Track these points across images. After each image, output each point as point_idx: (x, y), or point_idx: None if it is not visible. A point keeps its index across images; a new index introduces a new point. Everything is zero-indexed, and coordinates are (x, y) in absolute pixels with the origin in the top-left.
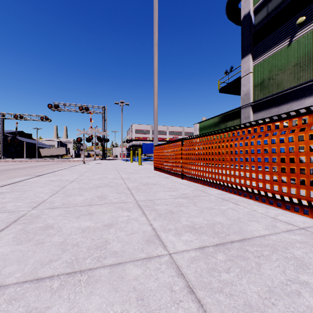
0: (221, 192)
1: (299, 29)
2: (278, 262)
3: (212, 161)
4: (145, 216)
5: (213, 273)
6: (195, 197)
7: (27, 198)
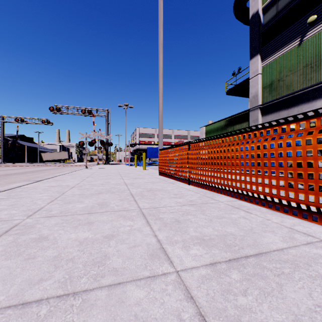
0: (230, 199)
1: (310, 28)
2: (301, 283)
3: (221, 165)
4: (149, 226)
5: (228, 296)
6: (203, 205)
7: (23, 205)
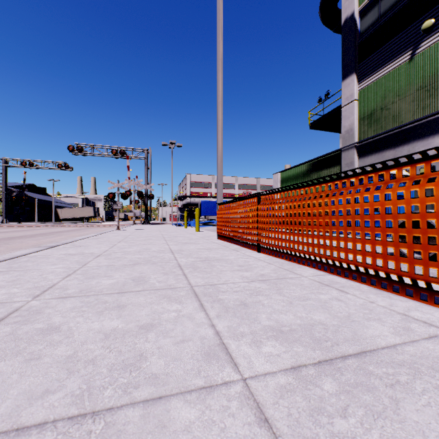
0: (317, 272)
1: (425, 37)
2: (426, 397)
3: (303, 226)
4: (203, 311)
5: (319, 418)
6: (280, 281)
7: (28, 281)
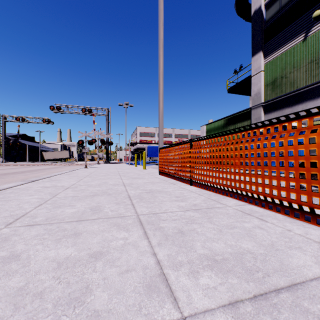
0: (239, 202)
1: (315, 23)
2: None
3: (227, 165)
4: (146, 239)
5: None
6: (209, 210)
7: (6, 210)
